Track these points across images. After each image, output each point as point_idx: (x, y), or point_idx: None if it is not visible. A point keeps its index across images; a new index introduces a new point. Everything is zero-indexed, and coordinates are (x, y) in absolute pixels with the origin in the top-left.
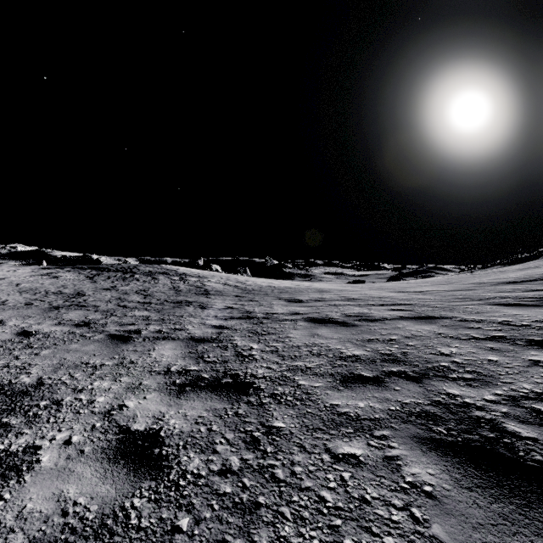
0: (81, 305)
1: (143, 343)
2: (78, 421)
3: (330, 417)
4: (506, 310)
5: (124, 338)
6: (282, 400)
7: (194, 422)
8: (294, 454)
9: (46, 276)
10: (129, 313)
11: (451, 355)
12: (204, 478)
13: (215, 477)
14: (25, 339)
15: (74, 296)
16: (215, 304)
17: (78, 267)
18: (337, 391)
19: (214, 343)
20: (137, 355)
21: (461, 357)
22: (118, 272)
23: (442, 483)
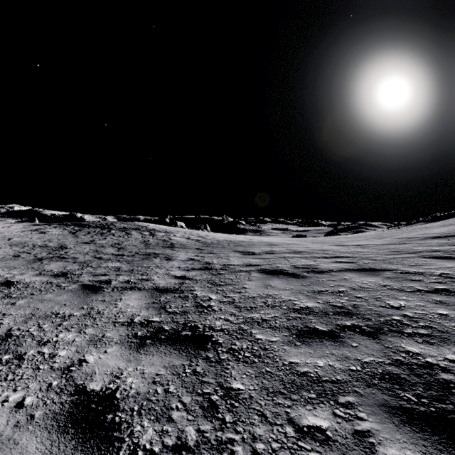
0: (62, 256)
1: (112, 293)
2: (35, 378)
3: (290, 377)
4: (441, 263)
5: (95, 288)
6: (240, 356)
7: (151, 381)
8: (255, 425)
9: (35, 231)
10: (103, 264)
11: (401, 308)
12: None
13: (168, 454)
14: (6, 289)
15: (57, 249)
16: (178, 256)
17: (63, 224)
18: (294, 347)
19: (176, 293)
20: (105, 306)
21: (411, 310)
22: (97, 228)
23: None
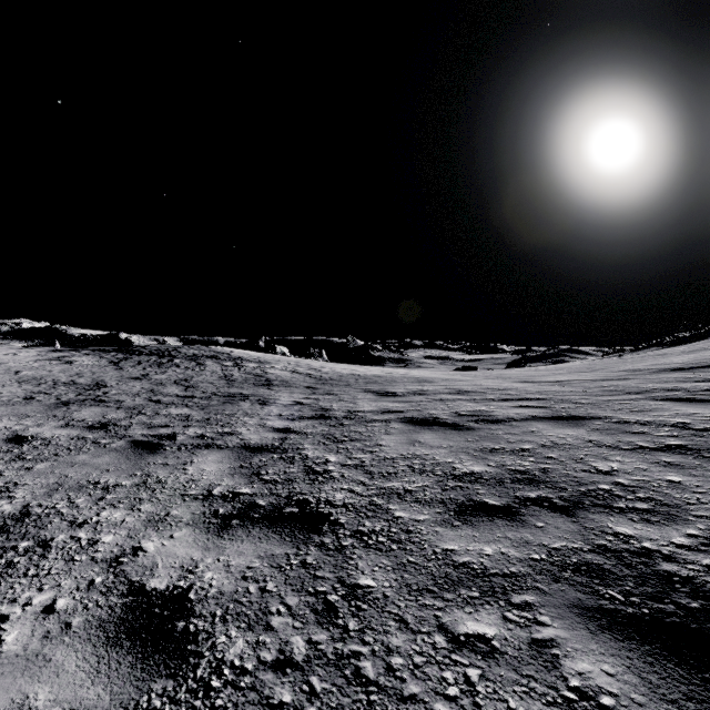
0: (99, 399)
1: (178, 453)
2: (70, 573)
3: (443, 570)
4: (679, 408)
5: (152, 447)
6: (370, 541)
7: (241, 576)
8: (391, 634)
9: (56, 360)
10: (163, 411)
11: (612, 472)
12: (249, 674)
13: (266, 673)
14: (15, 448)
15: (91, 388)
16: (279, 398)
17: (100, 349)
18: (451, 528)
19: (275, 453)
20: (168, 471)
21: (627, 476)
22: (152, 356)
23: (629, 691)
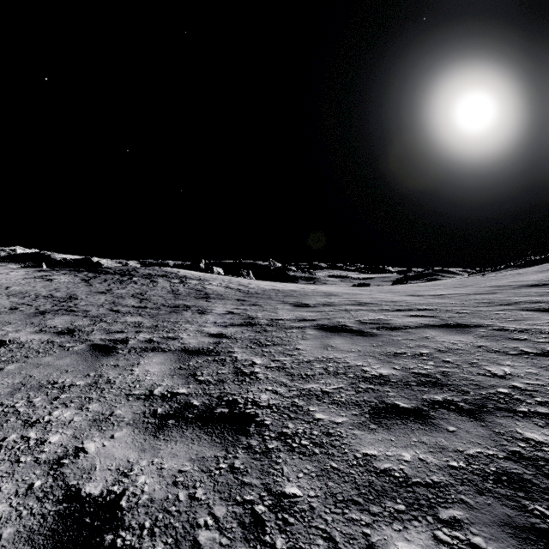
0: (70, 309)
1: (128, 355)
2: (12, 476)
3: (366, 477)
4: (548, 317)
5: (107, 350)
6: (294, 444)
7: (172, 481)
8: None
9: (39, 278)
10: (120, 319)
11: (507, 376)
12: None
13: None
14: None
15: (65, 300)
16: (214, 308)
17: (75, 270)
18: (368, 431)
19: (210, 355)
20: (117, 372)
21: (521, 380)
22: (115, 275)
23: None
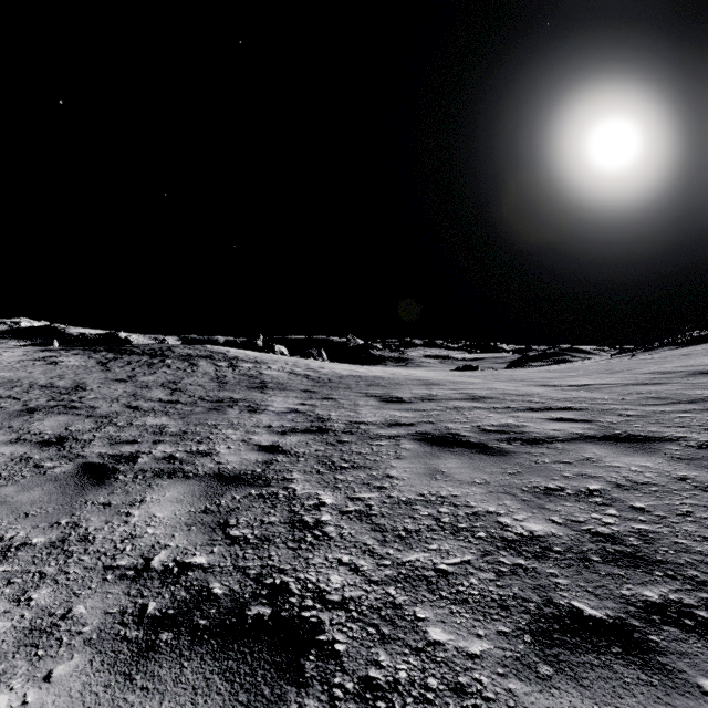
0: (71, 405)
1: (130, 485)
2: None
3: None
4: None
5: (102, 474)
6: None
7: None
8: None
9: (40, 361)
10: (137, 420)
11: None
12: None
13: None
14: None
15: (68, 391)
16: (271, 404)
17: (91, 349)
18: (538, 685)
19: (254, 486)
20: (104, 518)
21: None
22: (143, 356)
23: None
